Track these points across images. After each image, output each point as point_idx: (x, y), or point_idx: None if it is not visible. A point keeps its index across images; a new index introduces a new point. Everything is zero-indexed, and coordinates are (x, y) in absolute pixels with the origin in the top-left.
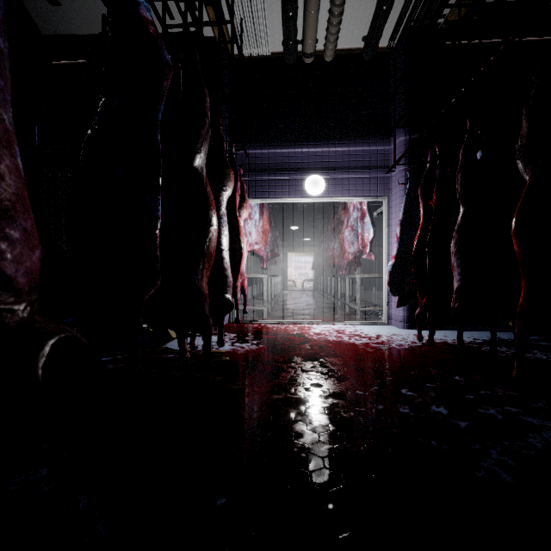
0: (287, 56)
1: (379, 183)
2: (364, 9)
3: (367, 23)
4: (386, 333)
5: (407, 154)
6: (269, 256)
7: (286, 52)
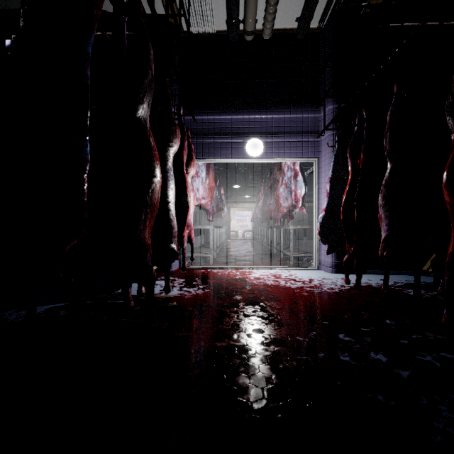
0: (230, 33)
1: (310, 146)
2: None
3: (300, 5)
4: (317, 277)
5: (335, 121)
6: (214, 210)
7: (229, 29)
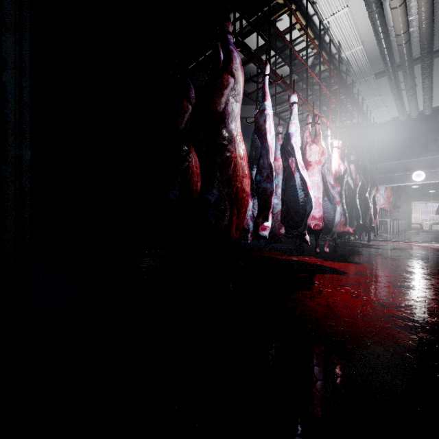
0: (400, 119)
1: None
2: None
3: None
4: None
5: None
6: (391, 209)
7: (400, 118)
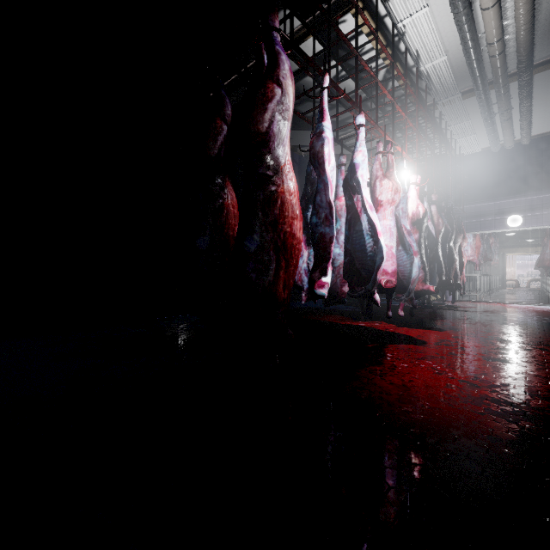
0: (492, 151)
1: None
2: (548, 121)
3: None
4: None
5: None
6: (481, 262)
7: (492, 149)
